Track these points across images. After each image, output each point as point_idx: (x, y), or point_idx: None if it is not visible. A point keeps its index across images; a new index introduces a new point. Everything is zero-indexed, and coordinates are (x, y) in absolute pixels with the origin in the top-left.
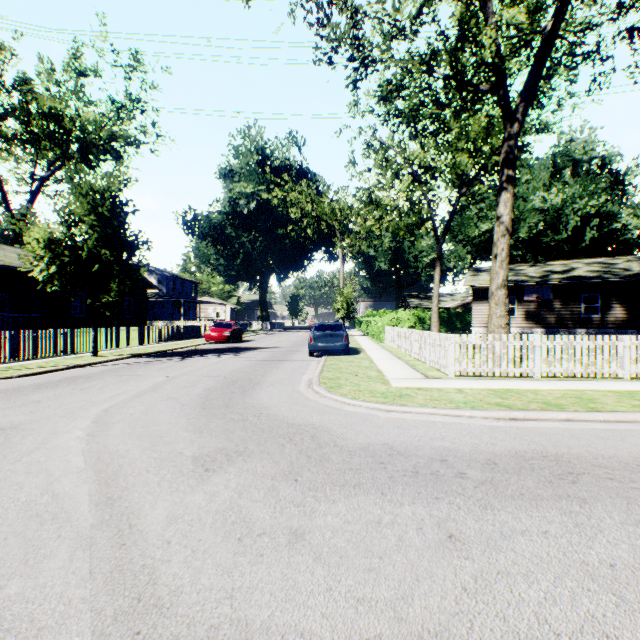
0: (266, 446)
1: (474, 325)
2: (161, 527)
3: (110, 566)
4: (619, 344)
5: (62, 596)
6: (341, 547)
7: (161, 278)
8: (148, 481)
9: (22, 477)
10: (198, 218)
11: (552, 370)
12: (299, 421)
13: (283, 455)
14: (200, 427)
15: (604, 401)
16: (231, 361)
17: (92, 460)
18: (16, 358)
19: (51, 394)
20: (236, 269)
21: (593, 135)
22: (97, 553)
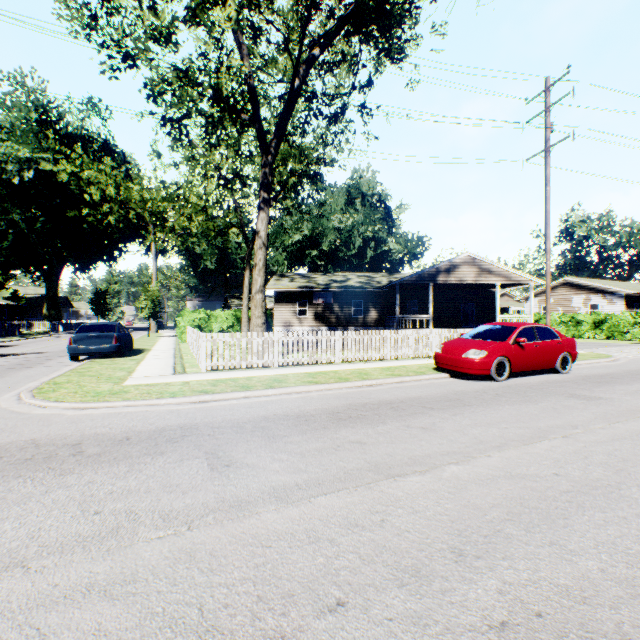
0: None
1: (276, 324)
2: None
3: None
4: (333, 338)
5: None
6: None
7: None
8: None
9: None
10: None
11: (287, 360)
12: None
13: None
14: None
15: (289, 380)
16: None
17: None
18: None
19: None
20: (4, 253)
21: (374, 177)
22: None
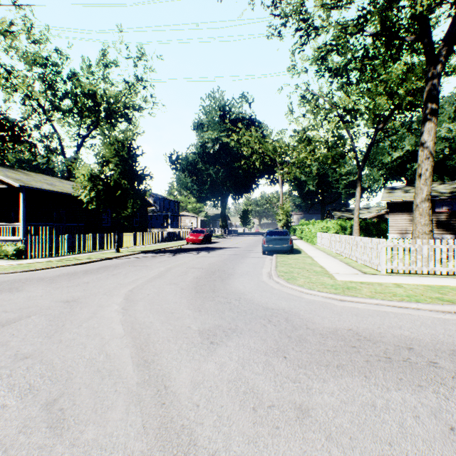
0: (252, 325)
1: (390, 232)
2: (188, 390)
3: (157, 423)
4: None
5: (125, 447)
6: (347, 428)
7: (155, 199)
8: (170, 349)
9: (84, 339)
10: (179, 158)
11: None
12: (271, 305)
13: (267, 334)
14: (198, 307)
15: None
16: (207, 257)
17: (128, 328)
18: (71, 252)
19: (94, 277)
20: (205, 192)
21: None
22: (145, 409)
